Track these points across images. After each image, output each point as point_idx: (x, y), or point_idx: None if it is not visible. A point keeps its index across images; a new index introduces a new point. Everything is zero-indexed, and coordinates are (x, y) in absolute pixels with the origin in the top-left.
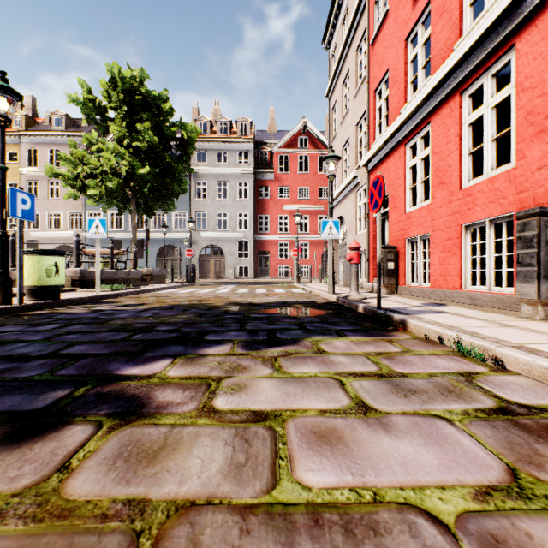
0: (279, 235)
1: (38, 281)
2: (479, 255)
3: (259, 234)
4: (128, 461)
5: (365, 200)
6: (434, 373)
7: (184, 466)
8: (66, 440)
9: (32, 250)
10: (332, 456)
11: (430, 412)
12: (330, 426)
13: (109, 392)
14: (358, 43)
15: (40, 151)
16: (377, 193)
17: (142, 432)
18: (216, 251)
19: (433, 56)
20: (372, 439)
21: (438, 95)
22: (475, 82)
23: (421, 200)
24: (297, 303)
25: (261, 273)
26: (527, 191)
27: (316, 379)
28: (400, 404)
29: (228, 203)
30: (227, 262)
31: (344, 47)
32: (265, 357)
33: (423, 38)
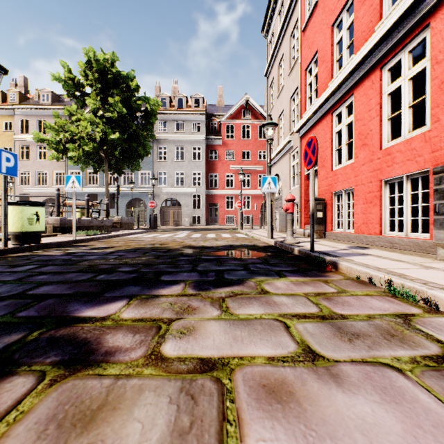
0: (226, 190)
1: (21, 228)
2: (396, 206)
3: (210, 189)
4: (62, 425)
5: (297, 161)
6: (372, 315)
7: (122, 433)
8: (2, 396)
9: (16, 201)
10: (285, 419)
11: (378, 359)
12: (279, 378)
13: (61, 336)
14: (291, 30)
15: (31, 121)
16: (310, 151)
17: (84, 386)
18: (174, 203)
19: (356, 38)
20: (325, 395)
21: (361, 70)
22: (394, 58)
23: (346, 160)
24: (241, 246)
25: (211, 221)
26: (441, 150)
27: (261, 321)
28: (346, 350)
29: (184, 164)
30: (183, 212)
31: (280, 34)
32: (214, 298)
33: (347, 23)
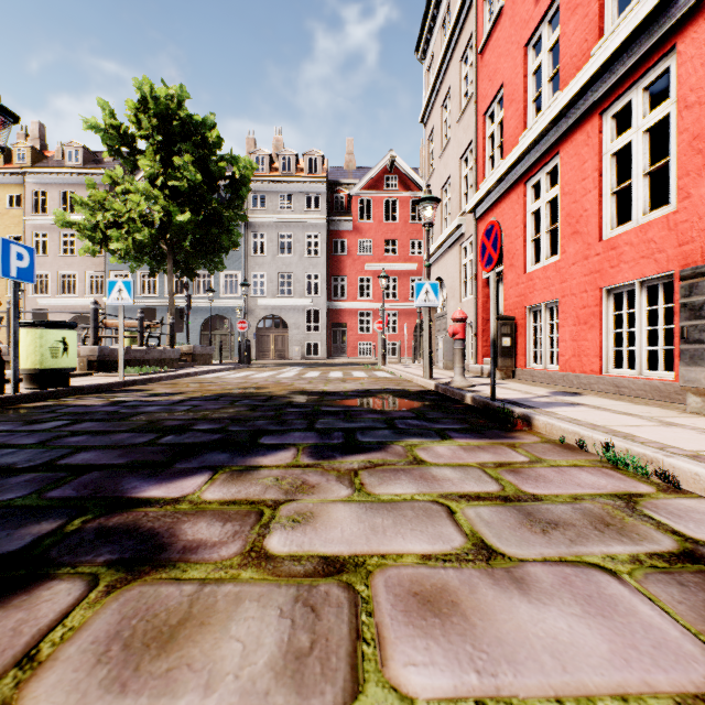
0: (359, 302)
1: (39, 362)
2: (625, 328)
3: (334, 301)
4: (129, 646)
5: (471, 257)
6: (580, 495)
7: (215, 655)
8: (39, 608)
9: (32, 321)
10: (444, 638)
11: (583, 558)
12: (437, 583)
13: (116, 525)
14: (462, 51)
15: (50, 193)
16: (491, 244)
17: (156, 594)
18: (277, 323)
19: (563, 66)
20: (503, 606)
21: (571, 116)
22: (621, 98)
23: (547, 256)
24: (383, 392)
25: (336, 352)
26: (692, 242)
27: (413, 505)
28: (537, 545)
29: (293, 261)
30: (292, 337)
31: (444, 57)
32: (341, 470)
33: (549, 41)
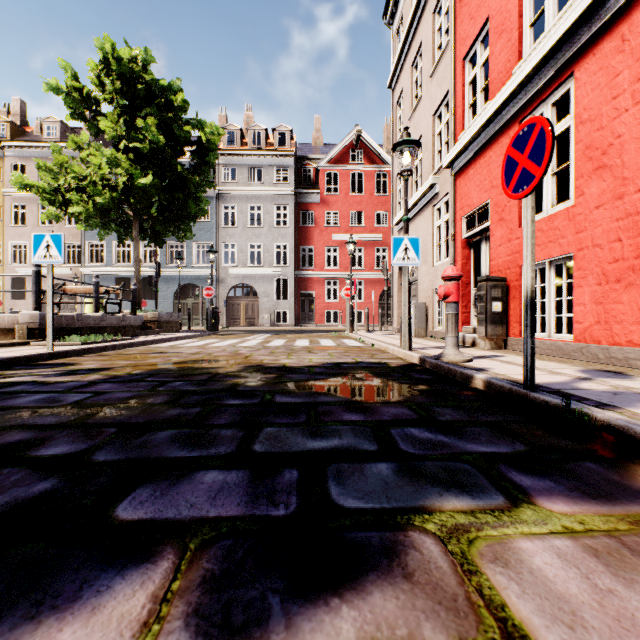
0: (326, 271)
1: None
2: None
3: (302, 270)
4: None
5: (447, 217)
6: None
7: None
8: None
9: None
10: None
11: None
12: None
13: None
14: (436, 0)
15: (28, 166)
16: (527, 155)
17: None
18: (248, 292)
19: None
20: None
21: (595, 20)
22: None
23: (552, 204)
24: (358, 367)
25: (304, 319)
26: None
27: None
28: None
29: (262, 231)
30: (261, 305)
31: (415, 12)
32: None
33: None
